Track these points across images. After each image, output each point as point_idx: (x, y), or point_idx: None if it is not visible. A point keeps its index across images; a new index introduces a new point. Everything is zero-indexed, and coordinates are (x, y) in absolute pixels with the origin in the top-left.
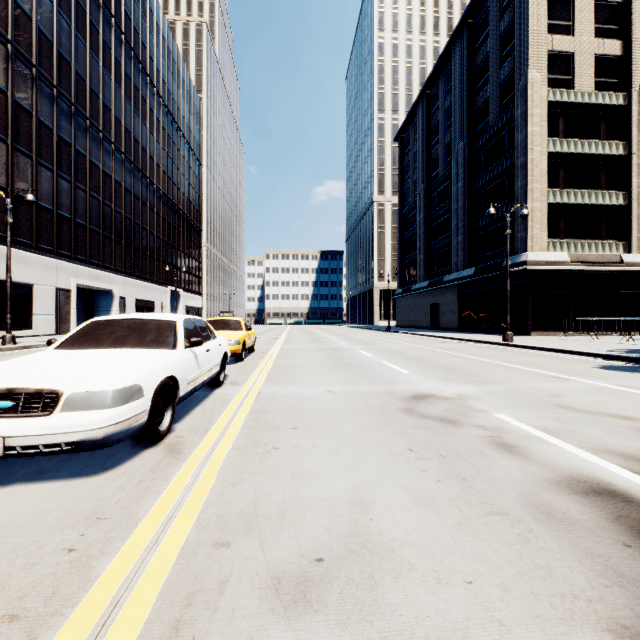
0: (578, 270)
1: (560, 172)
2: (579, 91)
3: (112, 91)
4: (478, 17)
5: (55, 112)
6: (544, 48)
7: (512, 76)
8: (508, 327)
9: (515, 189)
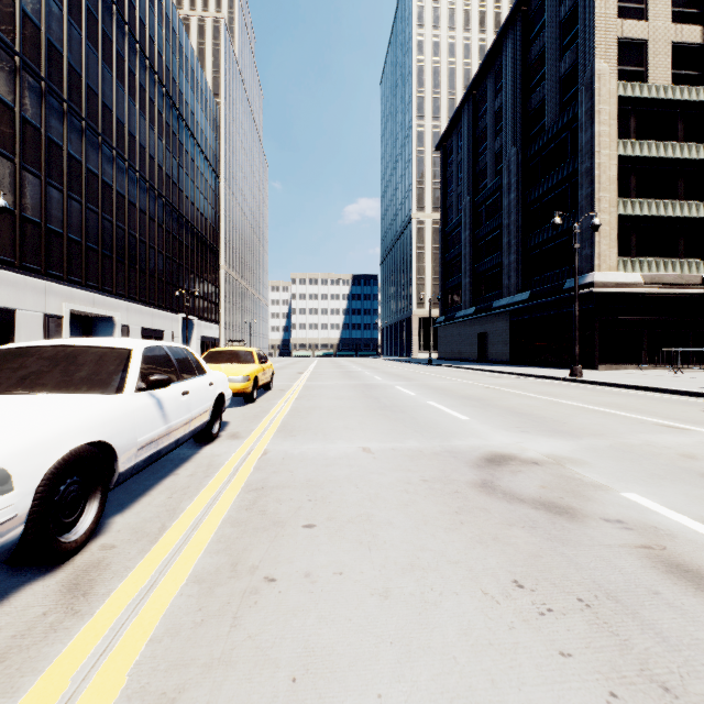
0: (653, 293)
1: (631, 179)
2: (653, 85)
3: (113, 89)
4: (534, 3)
5: (43, 109)
6: (613, 34)
7: (574, 69)
8: (576, 359)
9: (578, 199)
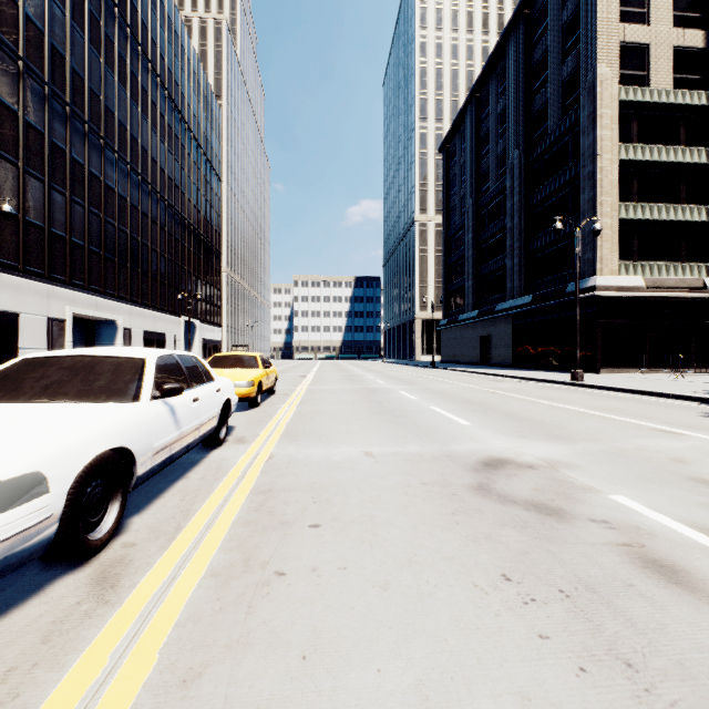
0: (655, 297)
1: (633, 183)
2: (655, 89)
3: (116, 92)
4: (536, 6)
5: (46, 113)
6: (615, 39)
7: (577, 72)
8: (578, 363)
9: (581, 203)
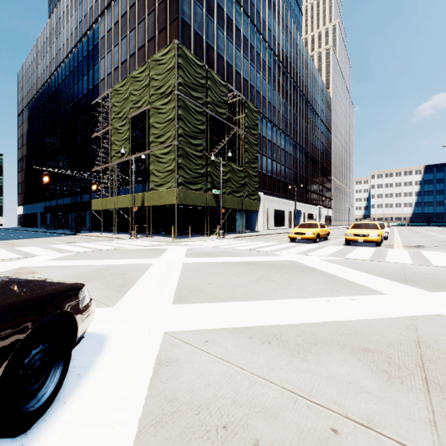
0: None
1: None
2: None
3: (301, 124)
4: None
5: (288, 145)
6: None
7: None
8: None
9: None
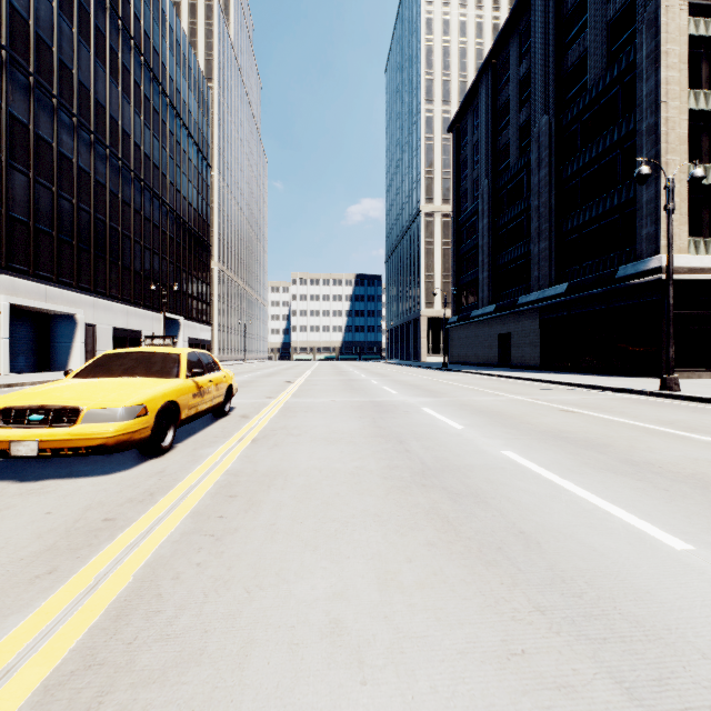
0: None
1: (703, 140)
2: None
3: (74, 46)
4: None
5: None
6: None
7: (628, 8)
8: (671, 366)
9: (636, 166)
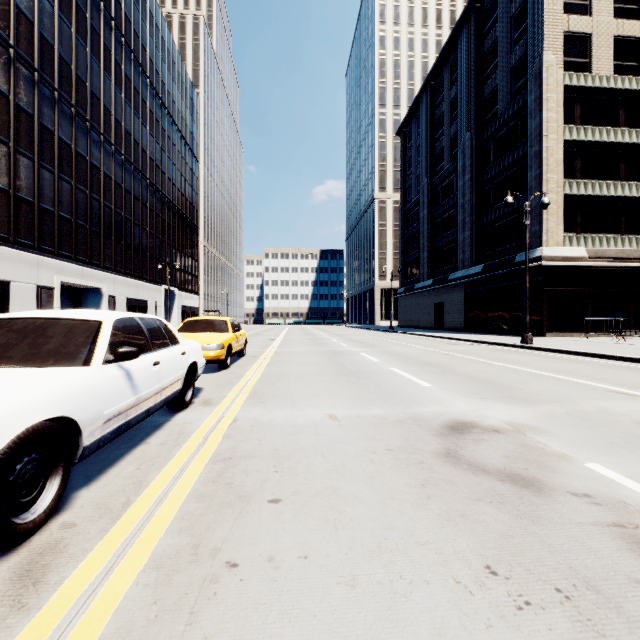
0: (596, 266)
1: (576, 162)
2: (597, 75)
3: (101, 79)
4: (486, 0)
5: (36, 97)
6: (560, 28)
7: (524, 60)
8: (527, 328)
9: (528, 180)
